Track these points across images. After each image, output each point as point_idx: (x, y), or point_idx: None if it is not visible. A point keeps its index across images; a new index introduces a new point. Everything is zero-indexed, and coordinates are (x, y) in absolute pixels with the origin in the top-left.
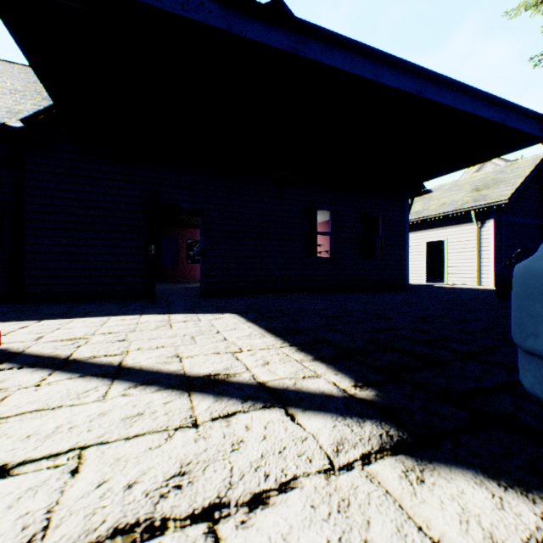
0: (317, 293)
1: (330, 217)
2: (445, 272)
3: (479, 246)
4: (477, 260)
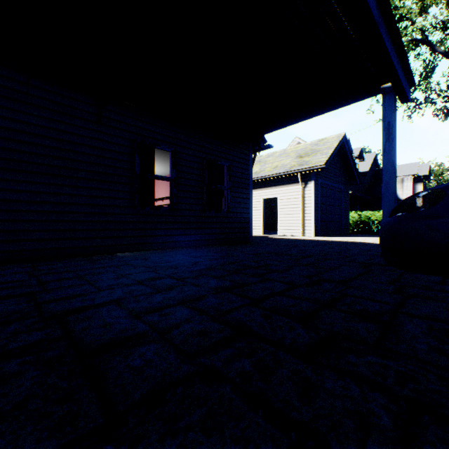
0: (152, 251)
1: (171, 160)
2: (278, 225)
3: (304, 203)
4: (302, 215)
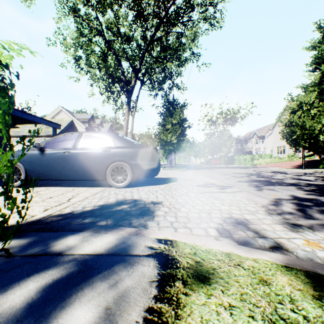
0: None
1: None
2: None
3: None
4: None
